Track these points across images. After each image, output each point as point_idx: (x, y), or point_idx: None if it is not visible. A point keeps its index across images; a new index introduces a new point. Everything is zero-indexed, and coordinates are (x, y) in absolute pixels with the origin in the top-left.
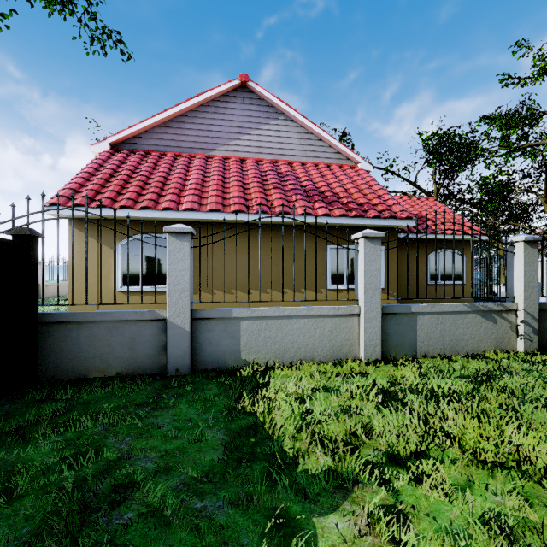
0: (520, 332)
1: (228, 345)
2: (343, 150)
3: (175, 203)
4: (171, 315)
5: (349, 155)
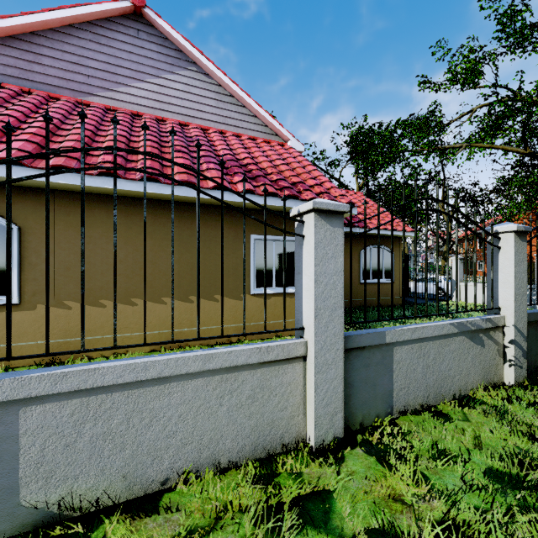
0: (510, 356)
1: None
2: (270, 123)
3: None
4: None
5: (278, 130)
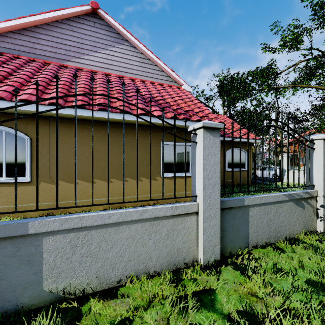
0: (320, 214)
1: (21, 276)
2: (172, 75)
3: (10, 94)
4: None
5: (176, 79)
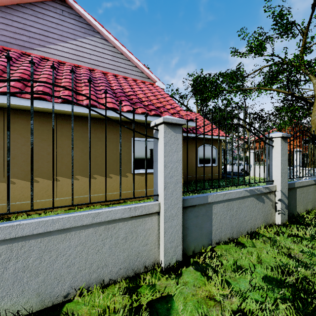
0: (278, 208)
1: None
2: (145, 71)
3: None
4: None
5: (150, 76)
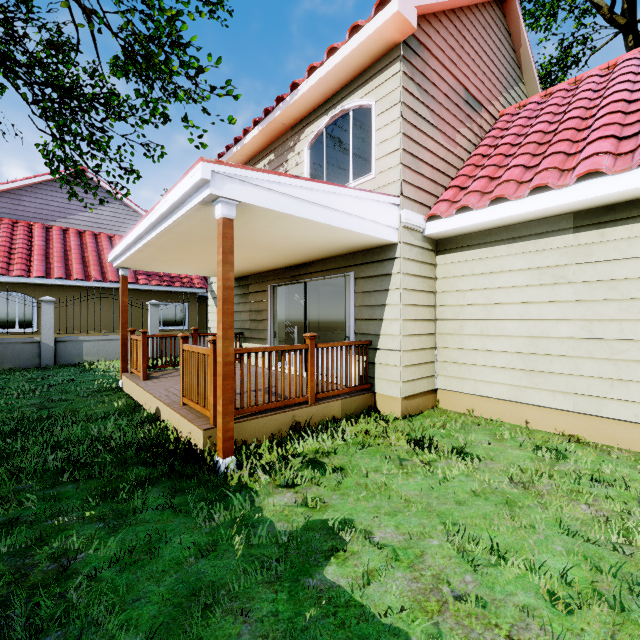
0: None
1: (76, 353)
2: None
3: (25, 272)
4: (44, 339)
5: None
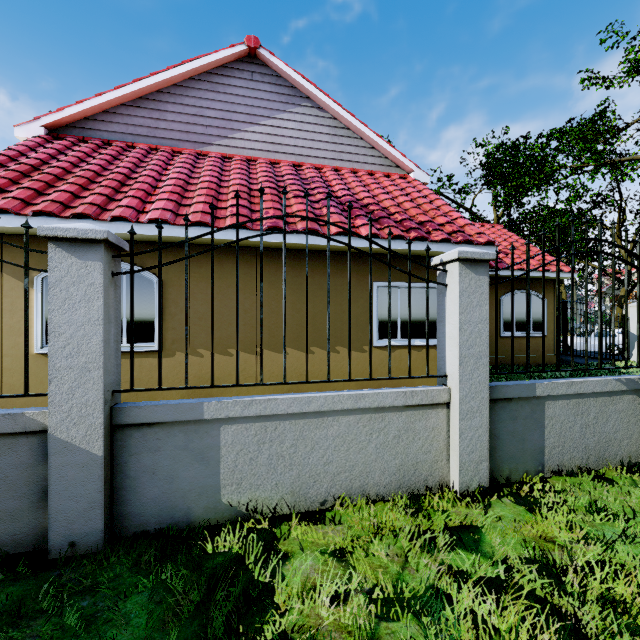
0: None
1: (194, 478)
2: (391, 154)
3: (134, 211)
4: (57, 424)
5: (400, 161)
